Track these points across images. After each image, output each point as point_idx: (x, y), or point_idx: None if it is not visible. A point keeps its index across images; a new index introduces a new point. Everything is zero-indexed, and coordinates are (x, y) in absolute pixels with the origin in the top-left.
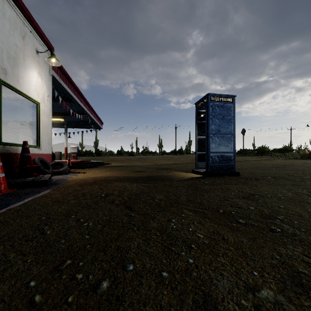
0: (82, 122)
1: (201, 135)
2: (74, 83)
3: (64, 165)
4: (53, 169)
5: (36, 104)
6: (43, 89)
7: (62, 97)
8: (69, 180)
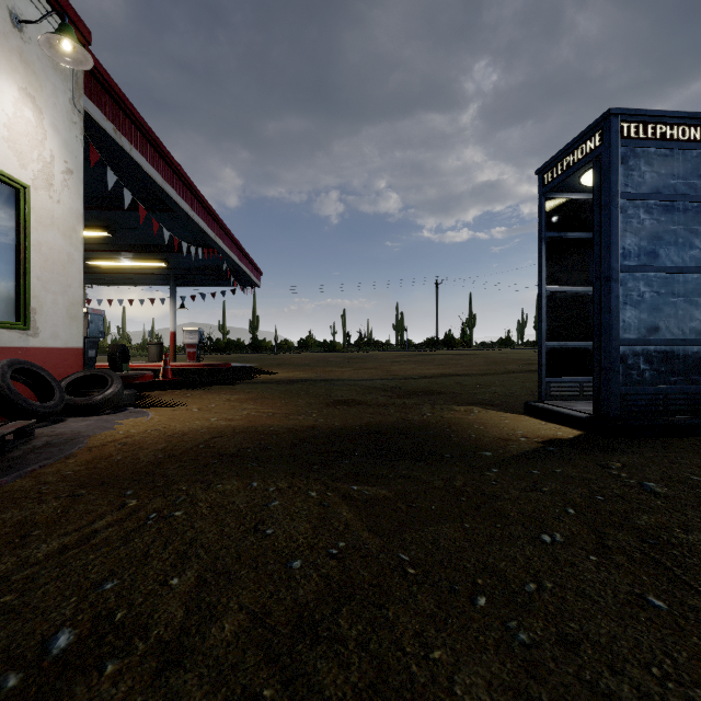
0: (211, 271)
1: (561, 281)
2: (170, 154)
3: (110, 383)
4: (79, 395)
5: (16, 190)
6: (46, 146)
7: (145, 198)
8: (84, 446)
